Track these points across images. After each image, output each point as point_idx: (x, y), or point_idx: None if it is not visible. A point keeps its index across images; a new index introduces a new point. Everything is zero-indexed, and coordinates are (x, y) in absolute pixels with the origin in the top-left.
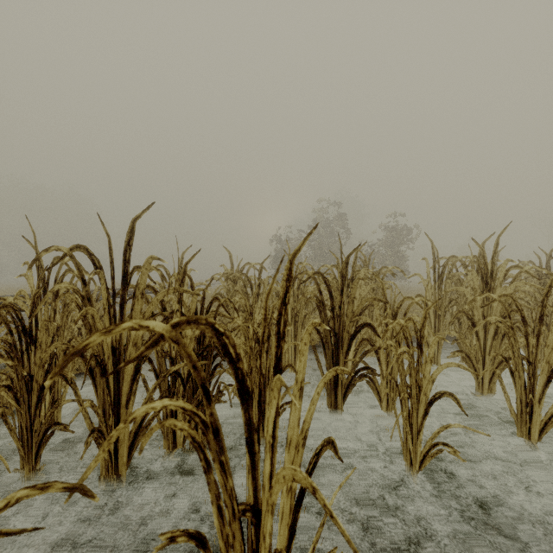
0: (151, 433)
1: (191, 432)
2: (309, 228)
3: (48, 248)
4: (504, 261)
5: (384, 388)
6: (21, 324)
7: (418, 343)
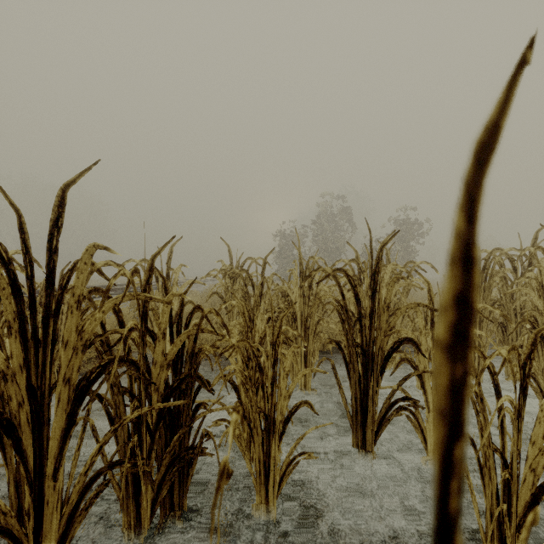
0: None
1: None
2: (314, 223)
3: None
4: None
5: (430, 425)
6: None
7: (522, 386)
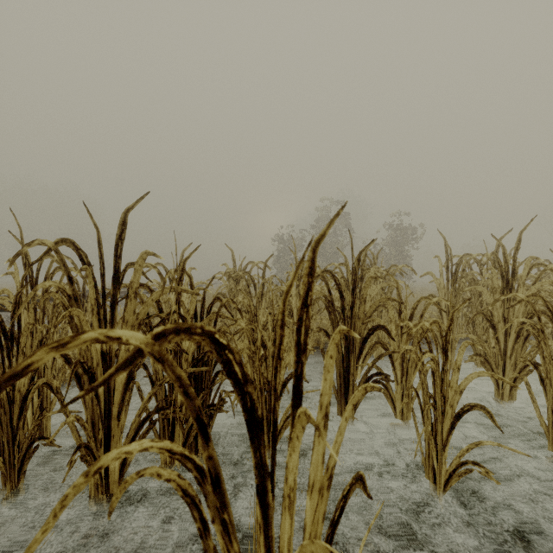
0: (125, 487)
1: (181, 483)
2: (312, 227)
3: (31, 242)
4: (527, 258)
5: (398, 395)
6: (1, 327)
7: (444, 348)
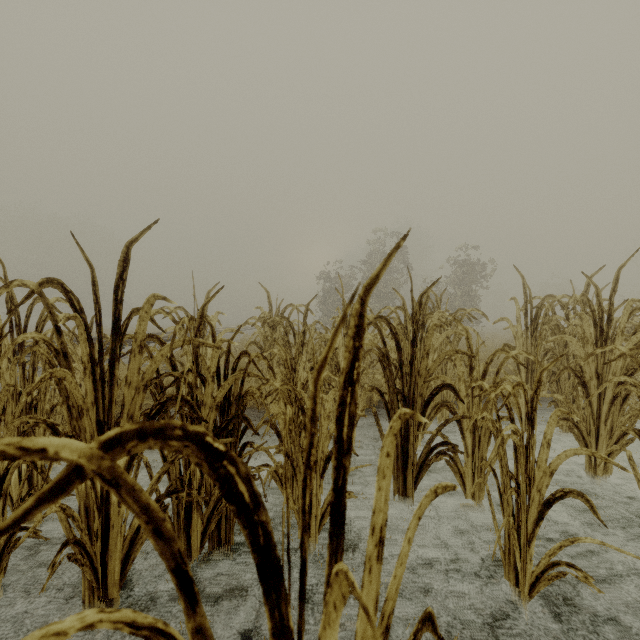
0: None
1: None
2: (363, 263)
3: (9, 283)
4: (627, 301)
5: (468, 470)
6: None
7: (529, 418)
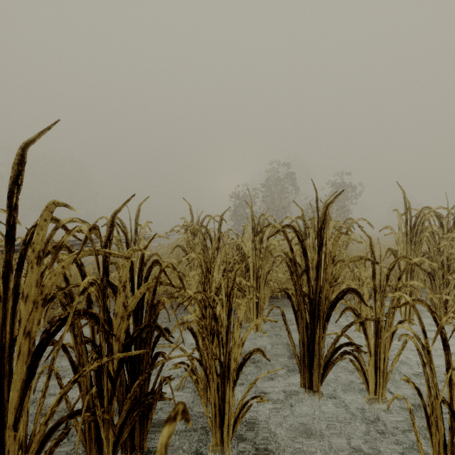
0: None
1: None
2: (264, 186)
3: None
4: None
5: (371, 368)
6: None
7: None
